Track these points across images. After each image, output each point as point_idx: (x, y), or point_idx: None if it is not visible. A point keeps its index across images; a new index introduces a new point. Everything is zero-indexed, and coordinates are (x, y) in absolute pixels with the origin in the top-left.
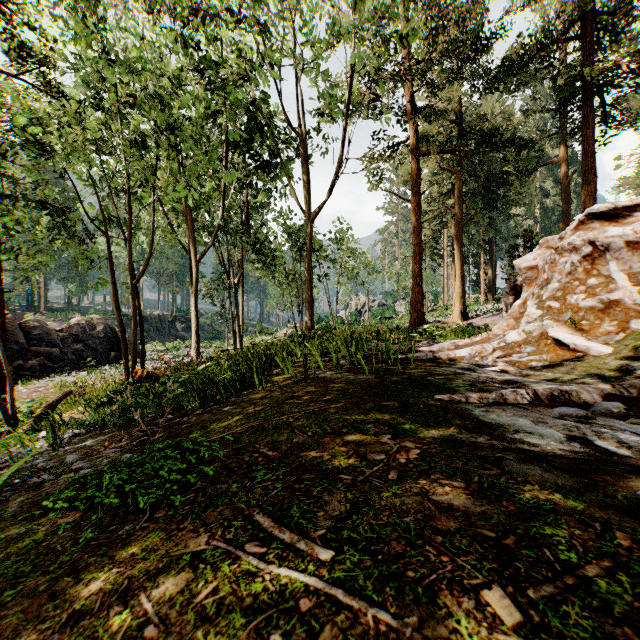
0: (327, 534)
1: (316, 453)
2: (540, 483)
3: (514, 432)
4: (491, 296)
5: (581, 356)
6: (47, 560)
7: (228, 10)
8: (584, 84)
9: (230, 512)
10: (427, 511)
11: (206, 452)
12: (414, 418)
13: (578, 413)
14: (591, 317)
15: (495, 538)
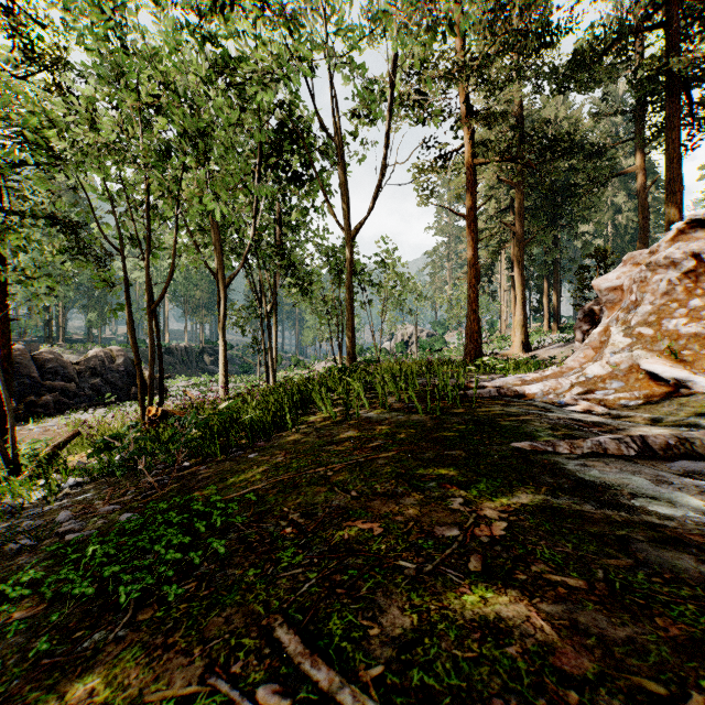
0: (386, 675)
1: (363, 524)
2: (701, 584)
3: (630, 496)
4: (556, 325)
5: (684, 393)
6: None
7: None
8: (668, 79)
9: (241, 620)
10: (540, 634)
11: (218, 518)
12: (489, 474)
13: None
14: (695, 346)
15: (667, 697)
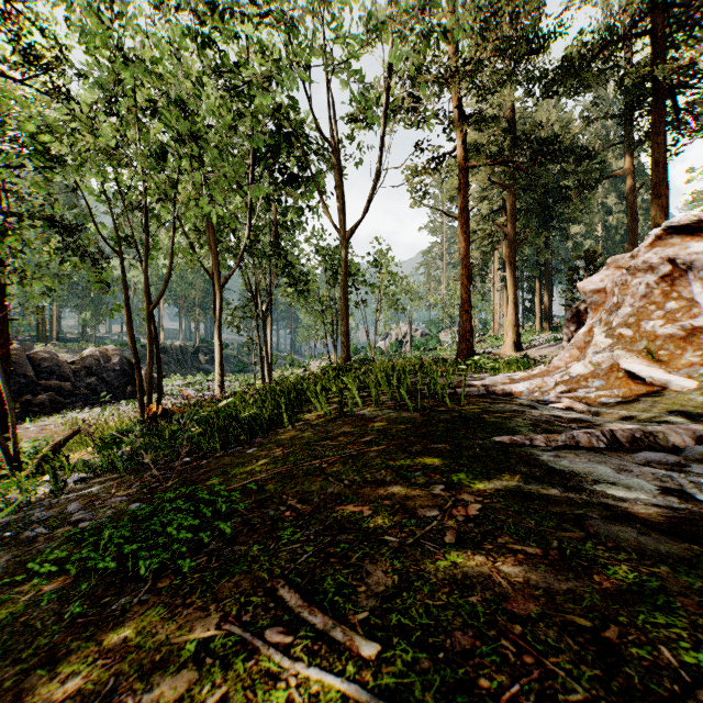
0: (370, 618)
1: (354, 507)
2: (637, 550)
3: (593, 482)
4: (547, 325)
5: (659, 391)
6: (22, 642)
7: (254, 4)
8: (654, 85)
9: (248, 584)
10: (498, 588)
11: (223, 504)
12: (470, 464)
13: (668, 459)
14: (670, 346)
15: (591, 629)
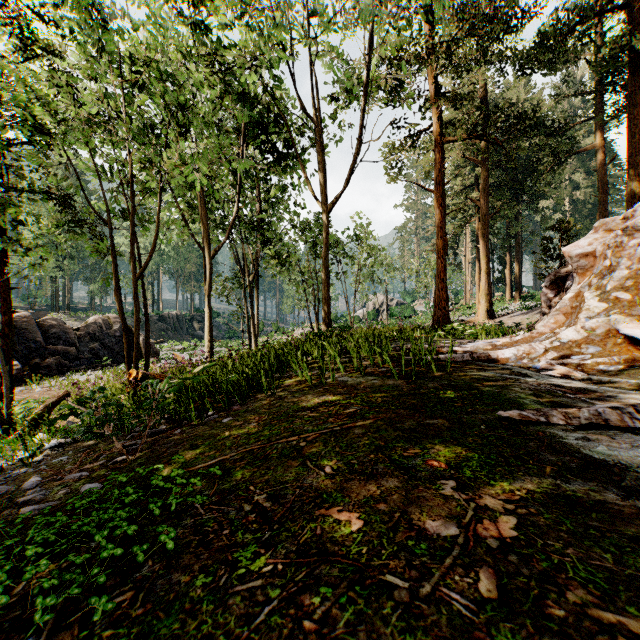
0: None
1: (339, 513)
2: None
3: None
4: (518, 294)
5: None
6: None
7: None
8: (629, 58)
9: None
10: None
11: (174, 500)
12: (480, 449)
13: None
14: None
15: None
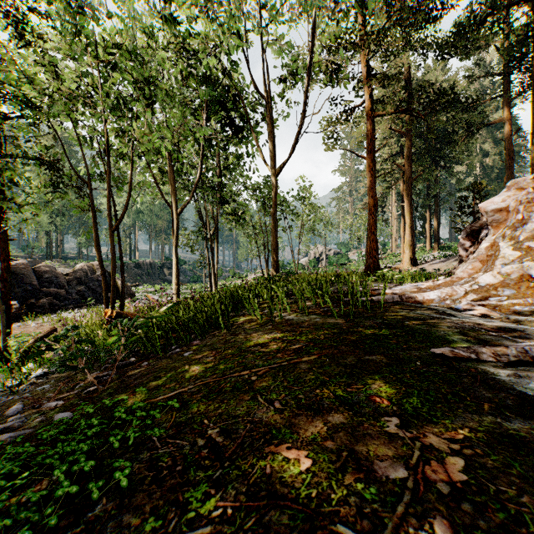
0: None
1: (288, 450)
2: None
3: None
4: (436, 245)
5: None
6: None
7: None
8: (533, 43)
9: None
10: None
11: (132, 434)
12: (419, 385)
13: None
14: None
15: None
